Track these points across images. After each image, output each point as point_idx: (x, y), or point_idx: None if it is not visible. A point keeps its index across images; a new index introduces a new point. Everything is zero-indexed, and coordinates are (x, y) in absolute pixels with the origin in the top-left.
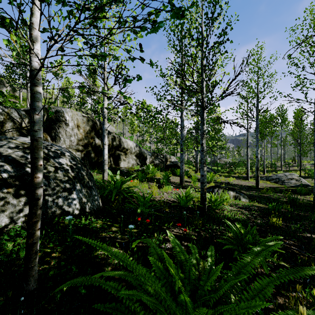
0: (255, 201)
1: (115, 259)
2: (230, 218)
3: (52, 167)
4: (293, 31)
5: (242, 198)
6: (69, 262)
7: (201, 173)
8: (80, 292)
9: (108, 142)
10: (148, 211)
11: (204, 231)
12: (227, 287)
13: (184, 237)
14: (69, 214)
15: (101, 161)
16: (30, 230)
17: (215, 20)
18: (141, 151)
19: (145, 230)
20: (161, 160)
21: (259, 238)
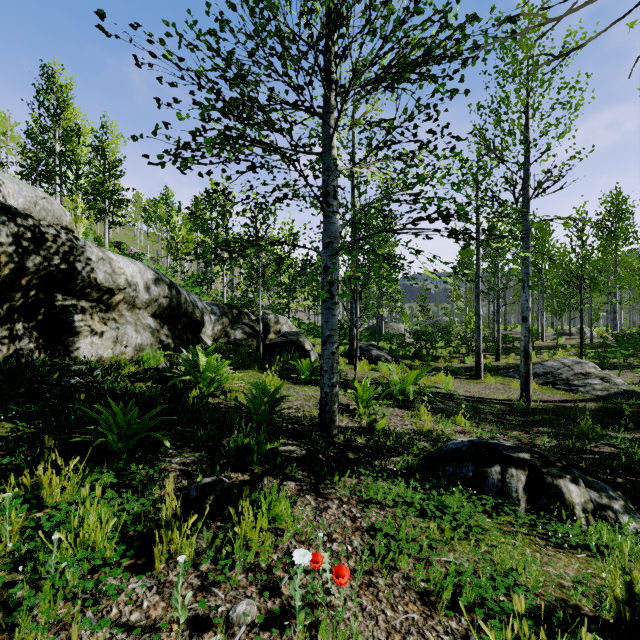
0: None
1: None
2: None
3: None
4: None
5: (624, 515)
6: None
7: None
8: None
9: None
10: None
11: None
12: None
13: None
14: None
15: None
16: None
17: None
18: (181, 299)
19: None
20: (250, 329)
21: None
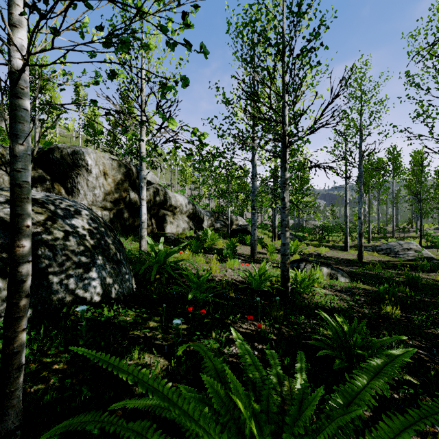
0: (359, 281)
1: (140, 388)
2: (324, 307)
3: (61, 232)
4: (412, 37)
5: (341, 277)
6: (78, 379)
7: (282, 240)
8: (91, 431)
9: (148, 198)
10: (205, 297)
11: (288, 327)
12: (332, 430)
13: (258, 336)
14: (85, 302)
15: (138, 224)
16: (9, 331)
17: (303, 17)
18: (196, 210)
19: (199, 326)
20: (224, 223)
21: (370, 339)
